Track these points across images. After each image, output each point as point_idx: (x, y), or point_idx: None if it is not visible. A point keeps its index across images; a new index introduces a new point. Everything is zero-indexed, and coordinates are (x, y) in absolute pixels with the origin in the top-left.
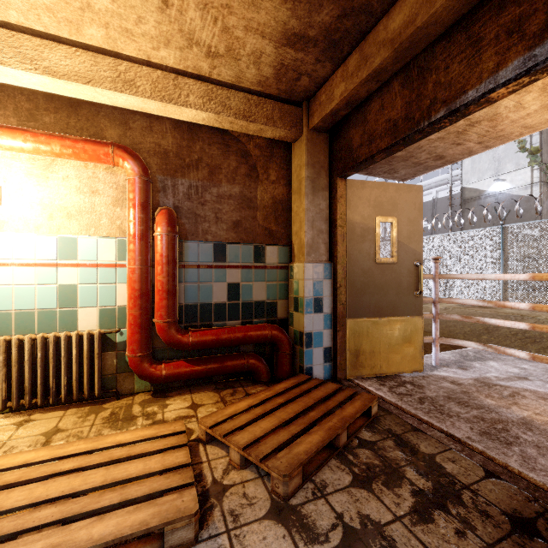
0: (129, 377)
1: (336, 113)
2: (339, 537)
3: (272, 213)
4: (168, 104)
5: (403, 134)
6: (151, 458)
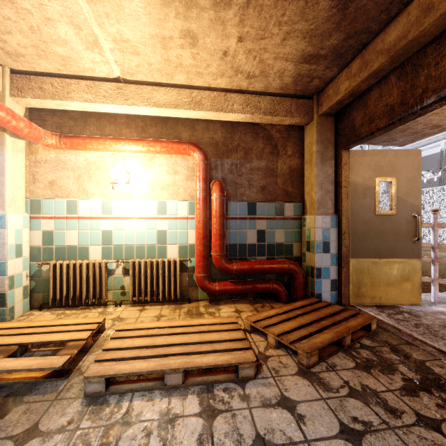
0: (195, 289)
1: (341, 102)
2: (346, 392)
3: (289, 179)
4: (220, 113)
5: (399, 116)
6: (222, 333)
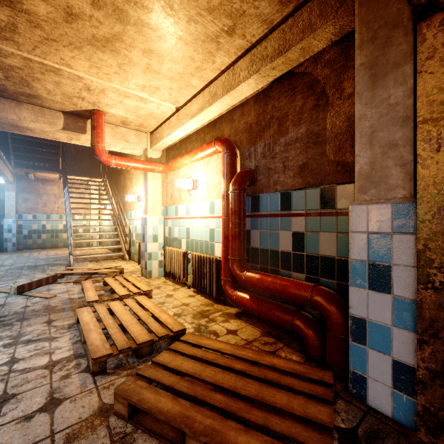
0: None
1: None
2: None
3: (348, 140)
4: (230, 93)
5: None
6: (143, 330)
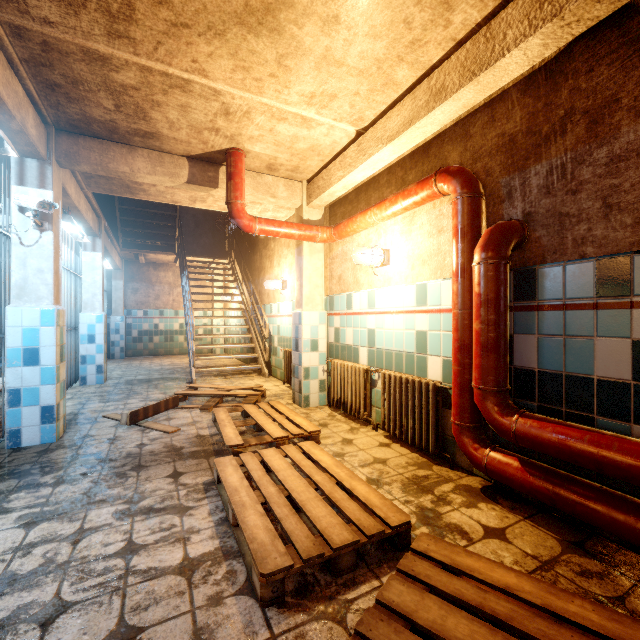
0: None
1: None
2: None
3: None
4: (478, 78)
5: None
6: (334, 516)
